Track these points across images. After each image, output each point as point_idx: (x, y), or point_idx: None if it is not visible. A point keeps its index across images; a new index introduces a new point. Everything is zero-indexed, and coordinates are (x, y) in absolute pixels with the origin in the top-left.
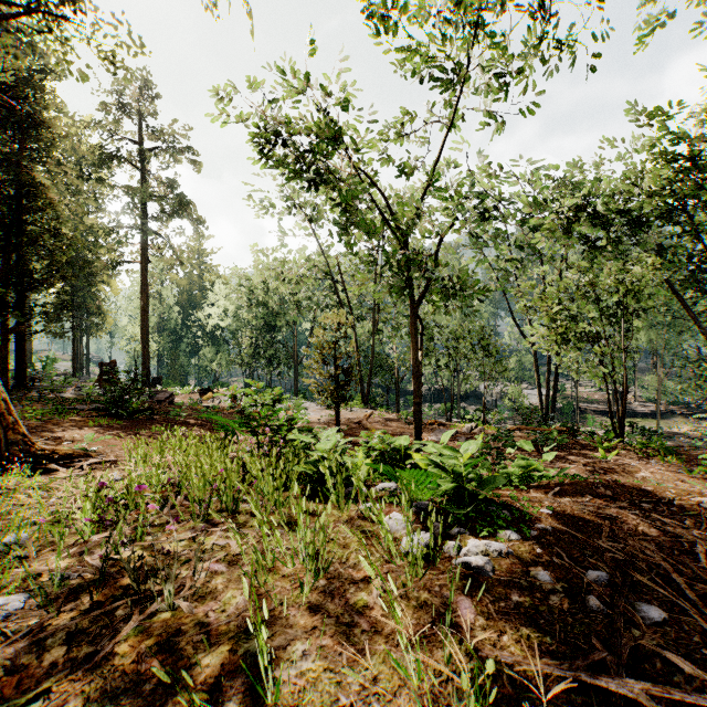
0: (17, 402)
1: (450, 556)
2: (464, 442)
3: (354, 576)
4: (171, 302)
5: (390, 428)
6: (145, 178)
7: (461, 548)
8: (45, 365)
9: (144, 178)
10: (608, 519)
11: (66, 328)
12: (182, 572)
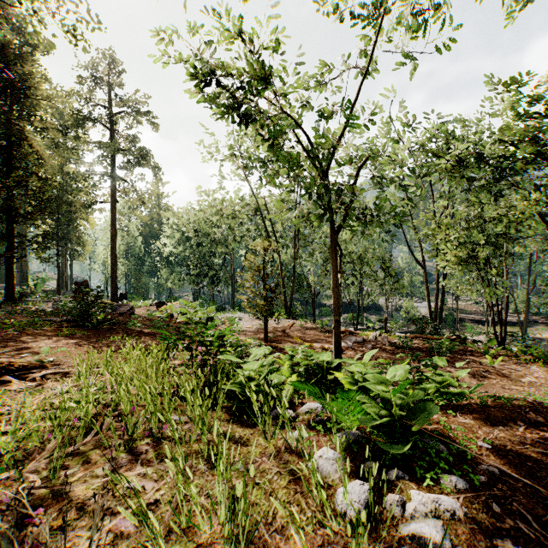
0: (3, 315)
1: (393, 516)
2: (392, 367)
3: None
4: (136, 234)
5: (309, 335)
6: (114, 135)
7: (405, 504)
8: (37, 283)
9: (113, 135)
10: None
11: (53, 254)
12: (83, 534)
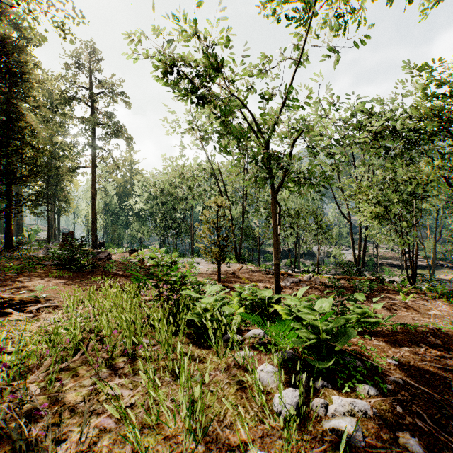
0: (3, 260)
1: (318, 415)
2: (320, 300)
3: (230, 439)
4: (112, 193)
5: (254, 277)
6: (94, 112)
7: (327, 406)
8: (30, 234)
9: (93, 112)
10: (448, 371)
11: (43, 210)
12: (74, 429)
